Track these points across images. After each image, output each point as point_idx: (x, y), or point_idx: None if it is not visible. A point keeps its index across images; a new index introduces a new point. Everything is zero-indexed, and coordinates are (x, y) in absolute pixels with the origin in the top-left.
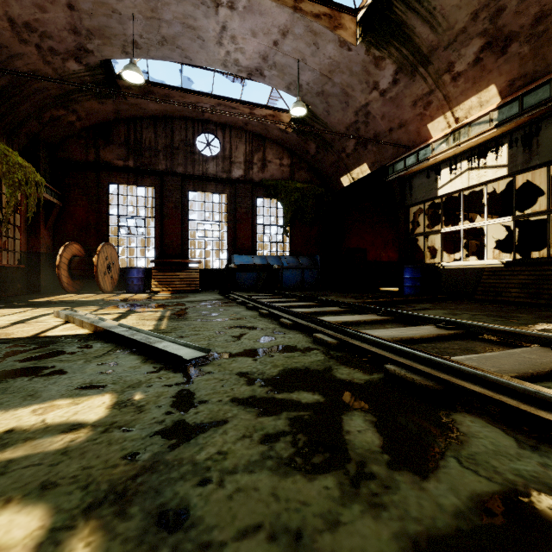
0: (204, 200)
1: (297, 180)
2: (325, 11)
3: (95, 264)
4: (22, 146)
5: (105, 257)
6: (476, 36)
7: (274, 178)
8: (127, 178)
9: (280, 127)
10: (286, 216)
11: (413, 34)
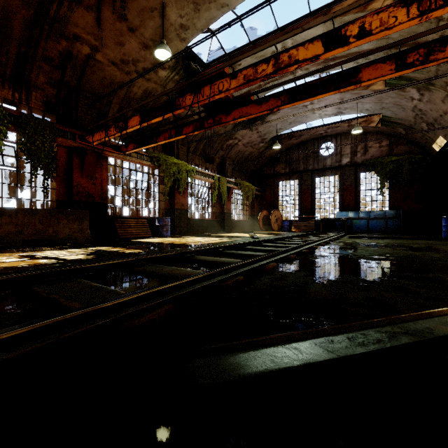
0: (324, 181)
1: (395, 154)
2: None
3: (270, 219)
4: (249, 175)
5: (274, 216)
6: (447, 70)
7: (374, 157)
8: (285, 178)
9: (371, 126)
10: (382, 183)
11: (411, 77)
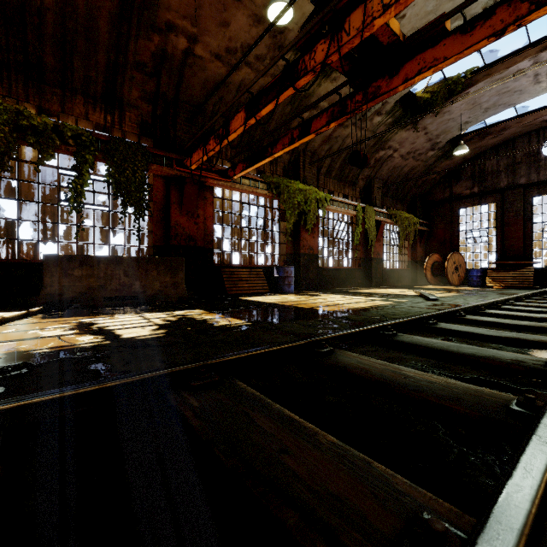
0: None
1: None
2: None
3: (445, 267)
4: (408, 203)
5: (453, 262)
6: None
7: None
8: (472, 202)
9: None
10: None
11: None
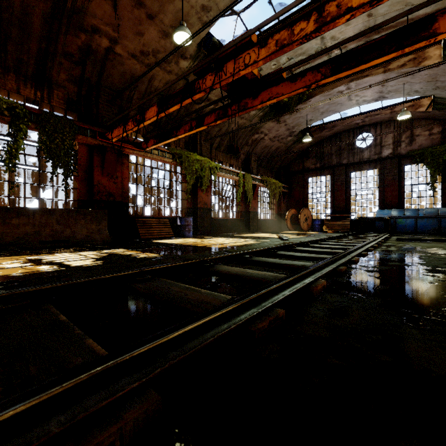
0: (361, 176)
1: None
2: (410, 58)
3: (299, 218)
4: (275, 172)
5: (304, 215)
6: None
7: (422, 147)
8: (316, 173)
9: (420, 111)
10: (433, 176)
11: None
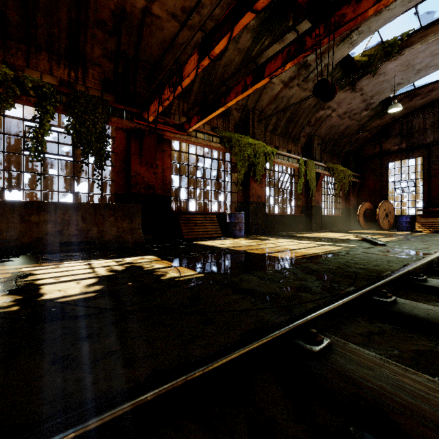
0: None
1: None
2: None
3: (377, 213)
4: (342, 158)
5: (384, 209)
6: None
7: None
8: (400, 156)
9: None
10: None
11: None
